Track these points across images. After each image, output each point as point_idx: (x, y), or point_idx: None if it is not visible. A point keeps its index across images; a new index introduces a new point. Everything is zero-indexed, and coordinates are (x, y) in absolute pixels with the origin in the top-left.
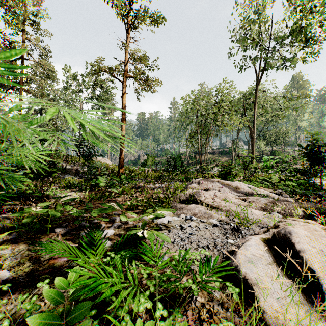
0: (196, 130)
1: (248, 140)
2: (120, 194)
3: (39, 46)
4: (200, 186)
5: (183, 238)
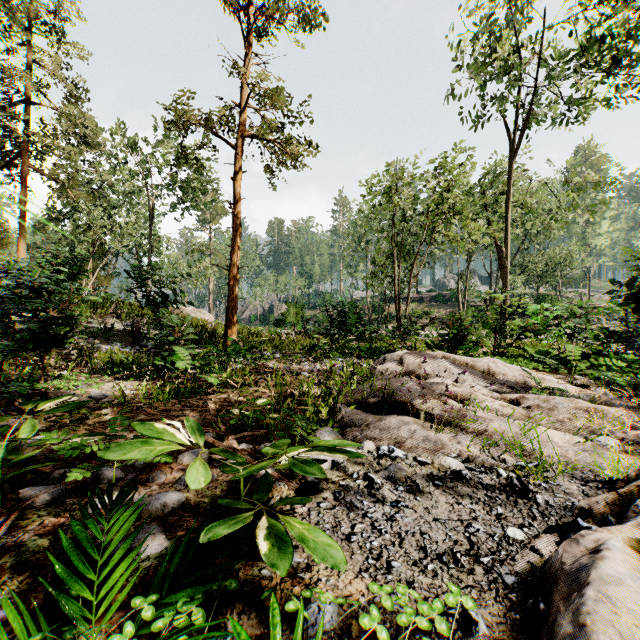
0: (389, 250)
1: (490, 274)
2: (223, 386)
3: (64, 77)
4: (404, 368)
5: (377, 521)
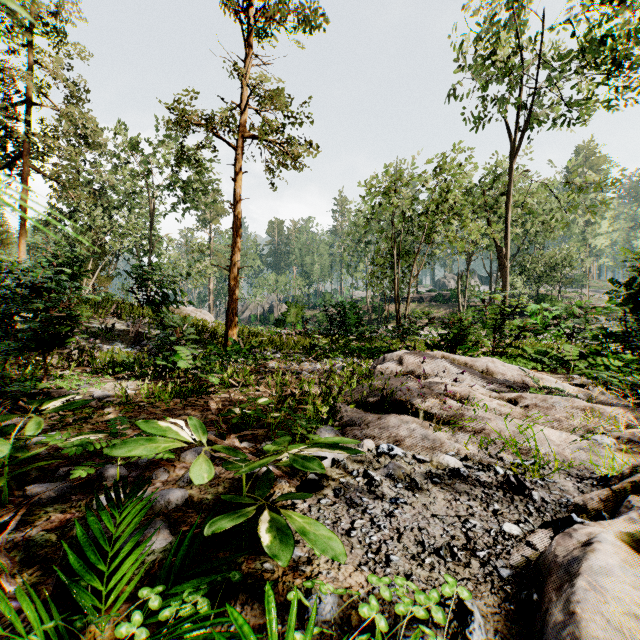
0: (389, 250)
1: (490, 274)
2: (224, 386)
3: (65, 78)
4: (404, 367)
5: (376, 517)
